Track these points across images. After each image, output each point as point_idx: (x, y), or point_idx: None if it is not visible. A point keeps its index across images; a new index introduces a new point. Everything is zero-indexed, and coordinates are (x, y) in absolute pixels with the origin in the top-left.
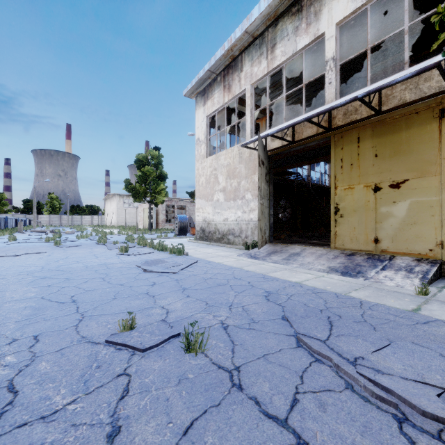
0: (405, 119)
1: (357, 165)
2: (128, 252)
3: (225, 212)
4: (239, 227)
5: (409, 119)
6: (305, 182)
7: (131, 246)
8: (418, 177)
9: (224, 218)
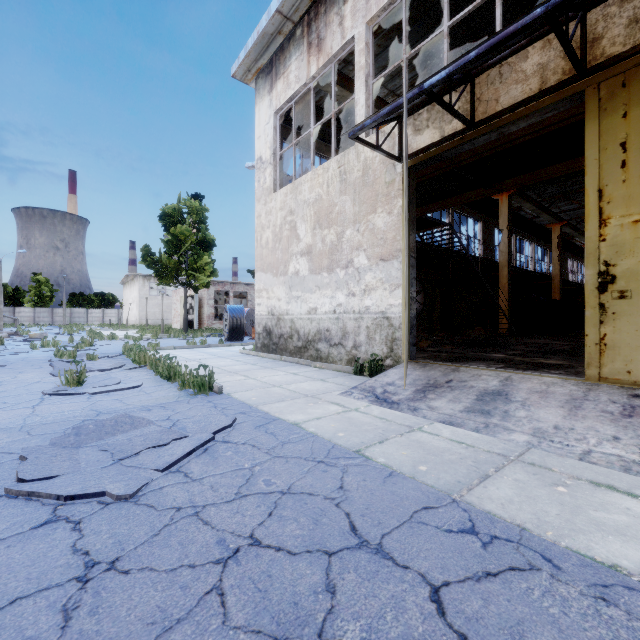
0: None
1: None
2: (85, 385)
3: (311, 296)
4: (340, 326)
5: None
6: (460, 242)
7: (114, 366)
8: None
9: (309, 308)
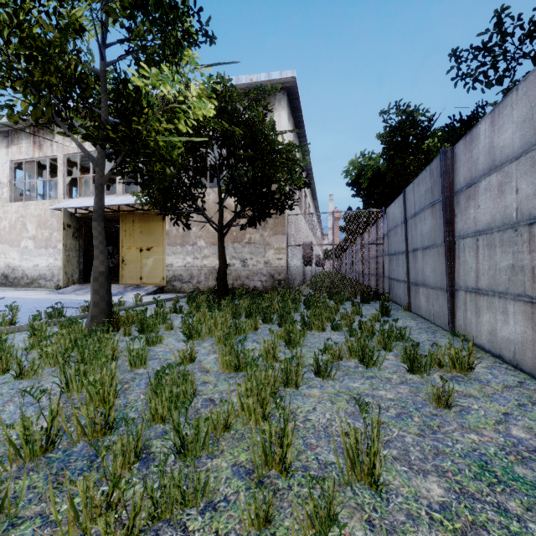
0: (152, 216)
1: (133, 236)
2: None
3: (36, 259)
4: (51, 272)
5: (153, 217)
6: None
7: None
8: (156, 246)
9: (34, 264)
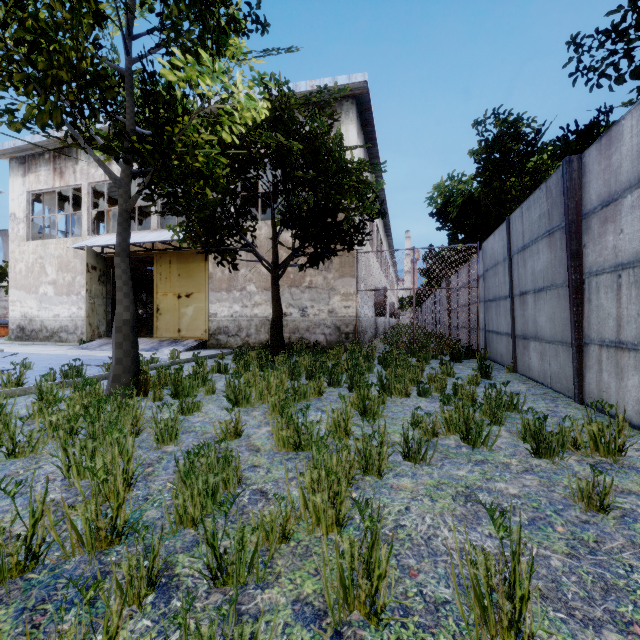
0: (192, 256)
1: (170, 280)
2: None
3: (56, 307)
4: (74, 324)
5: (194, 257)
6: None
7: None
8: (197, 292)
9: (54, 314)
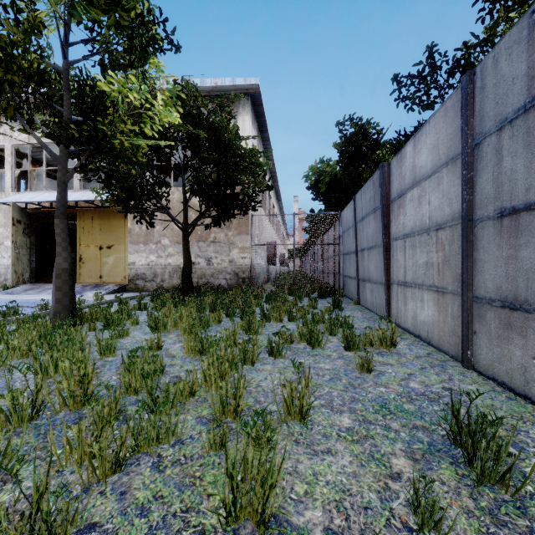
0: (113, 214)
1: (92, 233)
2: None
3: None
4: None
5: (114, 215)
6: None
7: None
8: (118, 244)
9: None
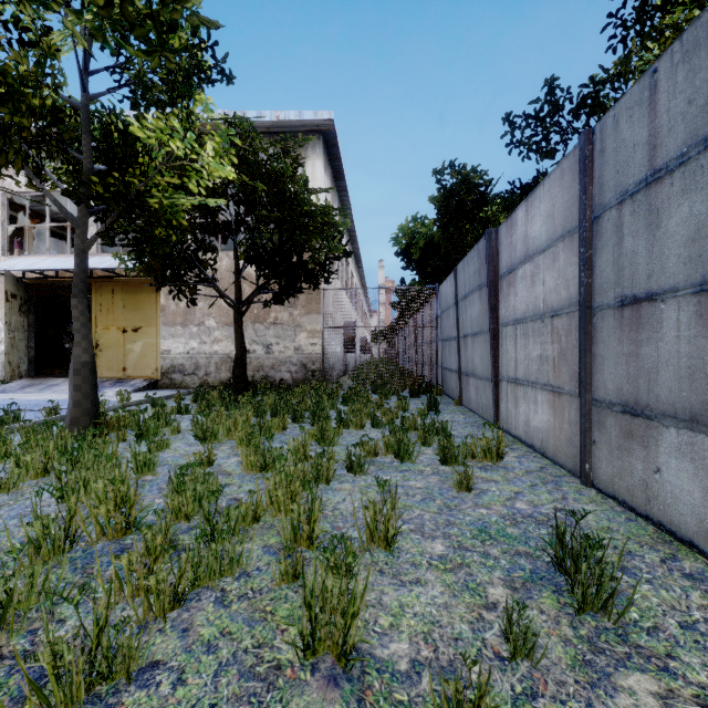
0: (141, 286)
1: (112, 311)
2: None
3: None
4: None
5: (143, 287)
6: None
7: None
8: (147, 326)
9: None
